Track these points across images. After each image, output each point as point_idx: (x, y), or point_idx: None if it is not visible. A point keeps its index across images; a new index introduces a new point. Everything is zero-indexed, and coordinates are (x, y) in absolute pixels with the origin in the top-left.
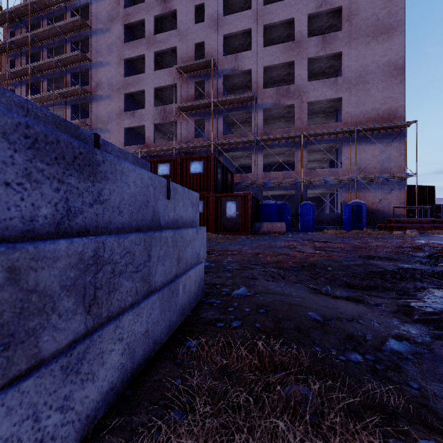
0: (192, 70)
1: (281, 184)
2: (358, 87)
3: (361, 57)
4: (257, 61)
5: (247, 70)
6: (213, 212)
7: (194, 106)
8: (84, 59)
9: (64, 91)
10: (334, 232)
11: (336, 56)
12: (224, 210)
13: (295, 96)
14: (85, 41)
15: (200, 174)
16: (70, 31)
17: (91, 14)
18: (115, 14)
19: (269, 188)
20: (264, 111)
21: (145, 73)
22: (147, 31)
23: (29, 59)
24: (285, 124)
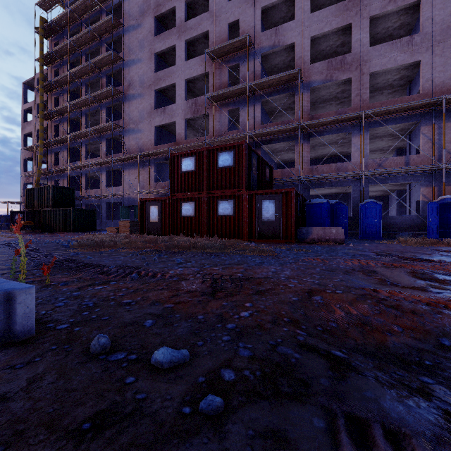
0: (225, 53)
1: (333, 179)
2: (445, 44)
3: (450, 1)
4: (302, 31)
5: (290, 45)
6: (246, 214)
7: (227, 94)
8: (117, 58)
9: (98, 93)
10: (419, 242)
11: (411, 9)
12: (260, 212)
13: (353, 67)
14: (119, 42)
15: (230, 167)
16: (105, 33)
17: (124, 11)
18: (146, 7)
19: (318, 185)
20: (310, 93)
21: (176, 64)
22: (178, 19)
23: (68, 66)
24: (337, 108)
